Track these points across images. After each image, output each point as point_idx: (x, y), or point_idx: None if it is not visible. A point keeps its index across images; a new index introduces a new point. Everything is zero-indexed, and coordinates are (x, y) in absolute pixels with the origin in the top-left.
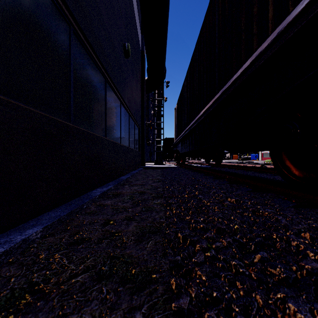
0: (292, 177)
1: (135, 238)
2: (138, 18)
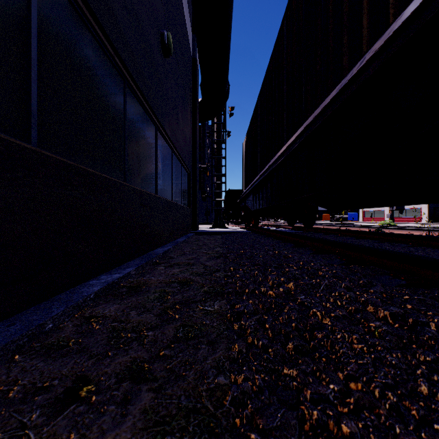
0: None
1: None
2: (188, 7)
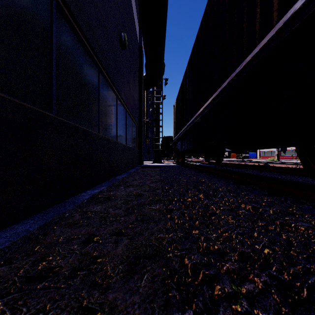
0: None
1: (125, 268)
2: (136, 12)
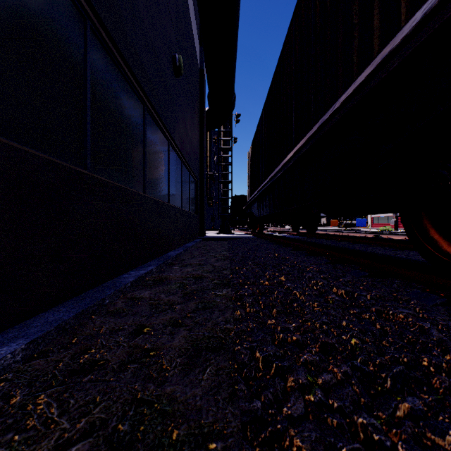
0: (442, 256)
1: (183, 361)
2: (195, 21)
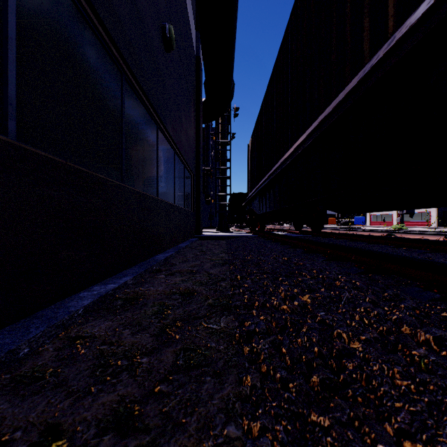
0: None
1: None
2: (191, 3)
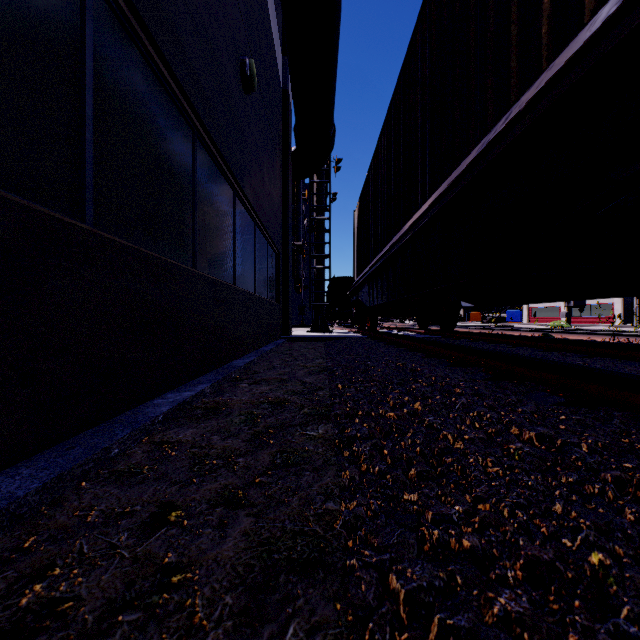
0: None
1: (239, 604)
2: (276, 18)
